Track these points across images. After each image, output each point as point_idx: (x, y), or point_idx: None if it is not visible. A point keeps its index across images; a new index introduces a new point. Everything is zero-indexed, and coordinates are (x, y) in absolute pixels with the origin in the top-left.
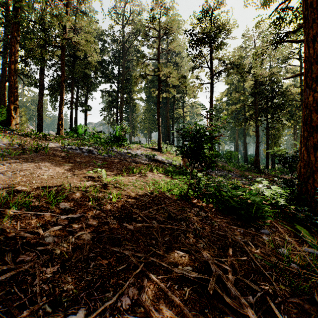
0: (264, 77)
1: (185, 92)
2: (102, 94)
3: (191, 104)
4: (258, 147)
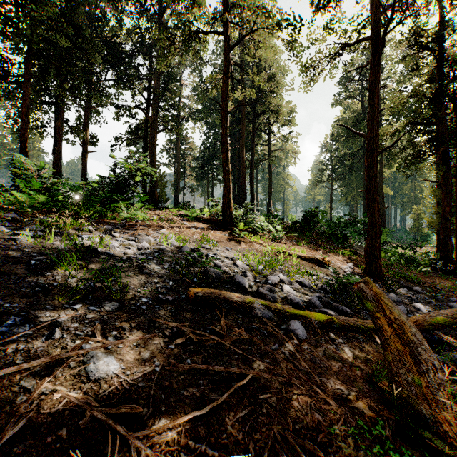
0: (452, 66)
1: (275, 111)
2: (117, 113)
3: (284, 135)
4: (449, 215)
